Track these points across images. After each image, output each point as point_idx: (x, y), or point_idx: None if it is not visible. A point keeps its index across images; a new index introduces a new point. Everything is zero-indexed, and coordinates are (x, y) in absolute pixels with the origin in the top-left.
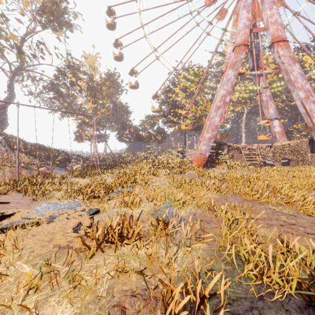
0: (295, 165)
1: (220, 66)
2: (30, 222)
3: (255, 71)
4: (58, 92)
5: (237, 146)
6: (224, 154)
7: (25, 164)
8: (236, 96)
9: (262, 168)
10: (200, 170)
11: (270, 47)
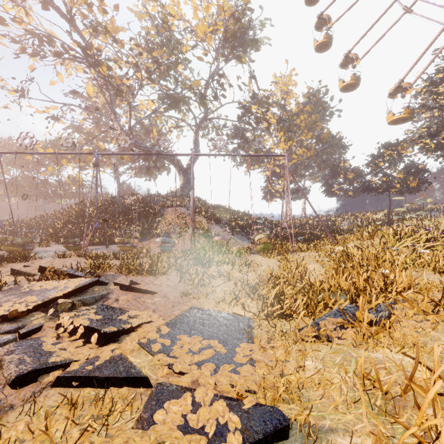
0: None
1: None
2: (133, 375)
3: None
4: (242, 138)
5: None
6: None
7: (204, 230)
8: None
9: None
10: None
11: None
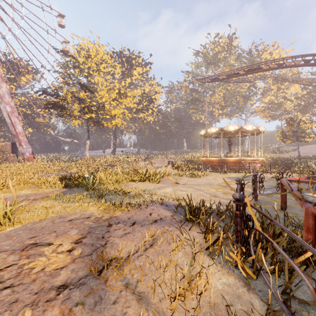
0: (1, 163)
1: None
2: None
3: None
4: None
5: None
6: None
7: None
8: None
9: None
10: None
11: None
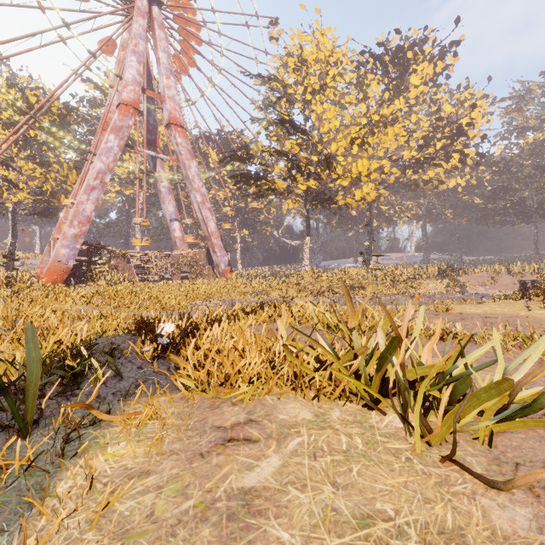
0: (194, 278)
1: (96, 107)
2: None
3: (150, 147)
4: None
5: (125, 253)
6: (103, 264)
7: None
8: (126, 171)
9: (157, 283)
10: (58, 288)
11: (168, 127)
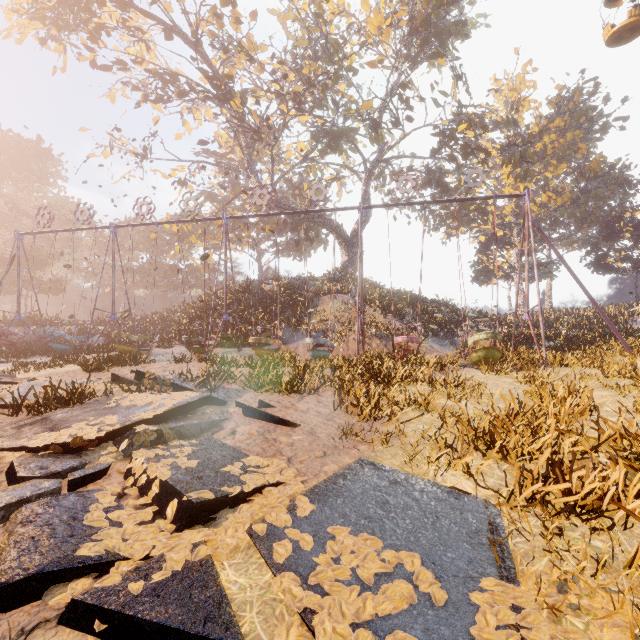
0: None
1: None
2: (217, 635)
3: None
4: (439, 184)
5: None
6: None
7: (378, 328)
8: None
9: None
10: None
11: None
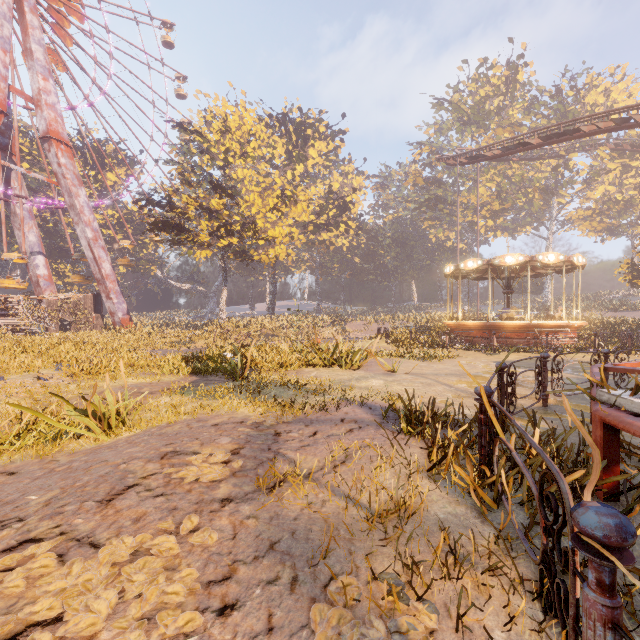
0: (77, 329)
1: None
2: None
3: (2, 153)
4: None
5: None
6: None
7: None
8: None
9: (40, 336)
10: None
11: (45, 141)
